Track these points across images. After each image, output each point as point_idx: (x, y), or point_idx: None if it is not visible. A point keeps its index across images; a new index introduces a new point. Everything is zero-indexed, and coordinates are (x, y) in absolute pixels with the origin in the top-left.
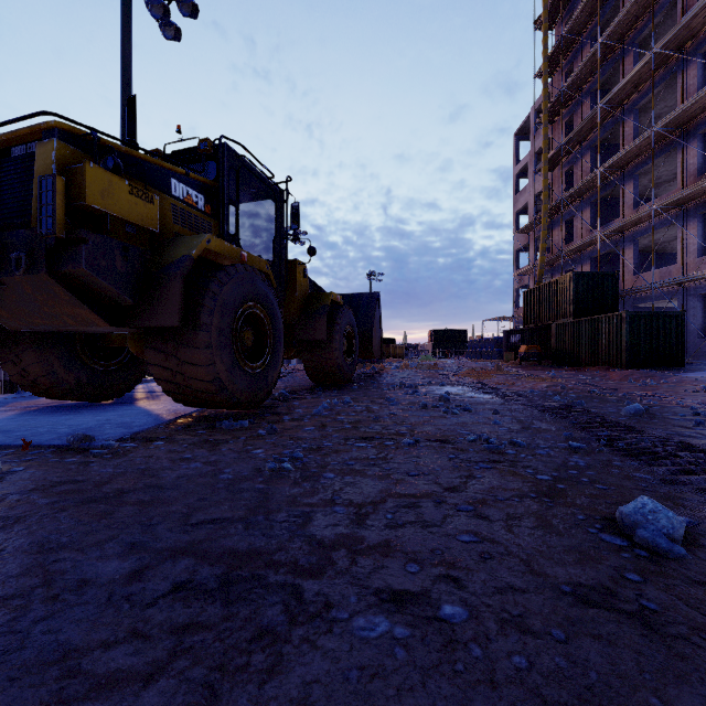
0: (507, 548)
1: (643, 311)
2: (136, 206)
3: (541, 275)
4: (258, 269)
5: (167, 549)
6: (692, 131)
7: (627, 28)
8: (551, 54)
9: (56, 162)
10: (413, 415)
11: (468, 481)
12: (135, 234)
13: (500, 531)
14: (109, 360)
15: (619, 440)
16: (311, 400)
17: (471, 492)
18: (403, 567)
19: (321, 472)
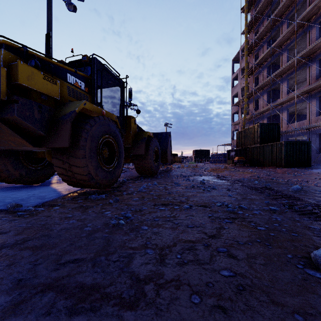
0: (252, 281)
1: (292, 141)
2: (47, 85)
3: (244, 124)
4: (111, 119)
5: (40, 285)
6: (313, 59)
7: (283, 11)
8: (248, 23)
9: (3, 61)
10: (187, 191)
11: (221, 231)
12: (46, 100)
13: (245, 267)
14: (37, 164)
15: (294, 205)
16: (137, 184)
17: (223, 238)
18: (189, 298)
19: (140, 226)
